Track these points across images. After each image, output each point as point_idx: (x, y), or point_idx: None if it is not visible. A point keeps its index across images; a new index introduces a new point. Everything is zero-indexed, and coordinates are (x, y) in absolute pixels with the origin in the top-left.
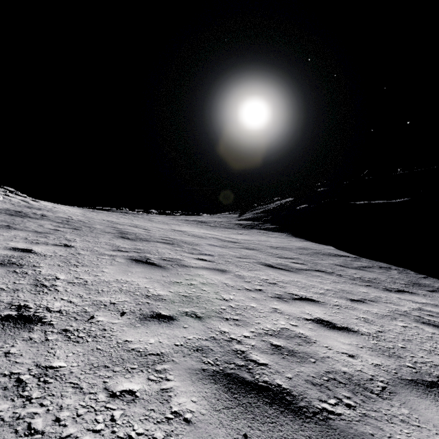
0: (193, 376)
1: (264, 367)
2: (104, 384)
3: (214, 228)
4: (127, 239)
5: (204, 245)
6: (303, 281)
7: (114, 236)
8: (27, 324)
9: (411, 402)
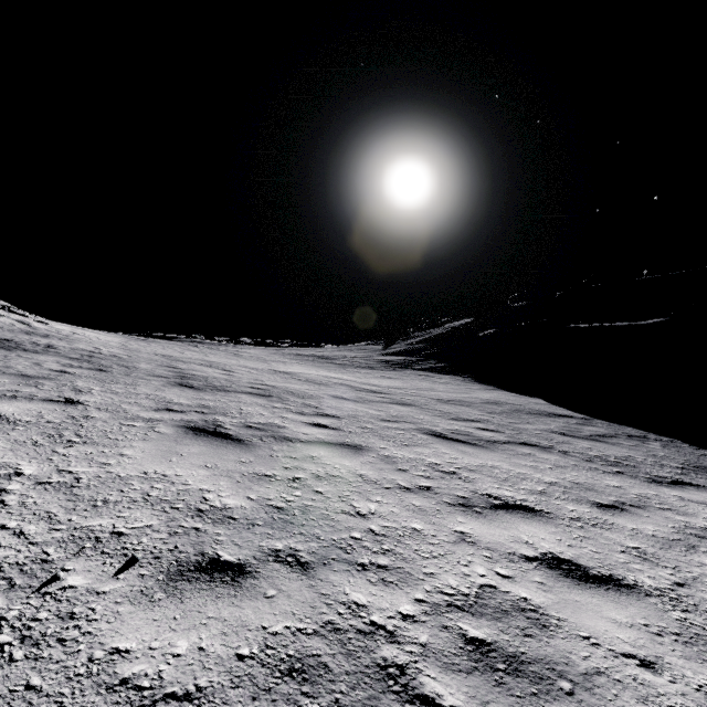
0: None
1: None
2: None
3: (343, 367)
4: (190, 388)
5: (325, 397)
6: (503, 466)
7: (168, 382)
8: None
9: None
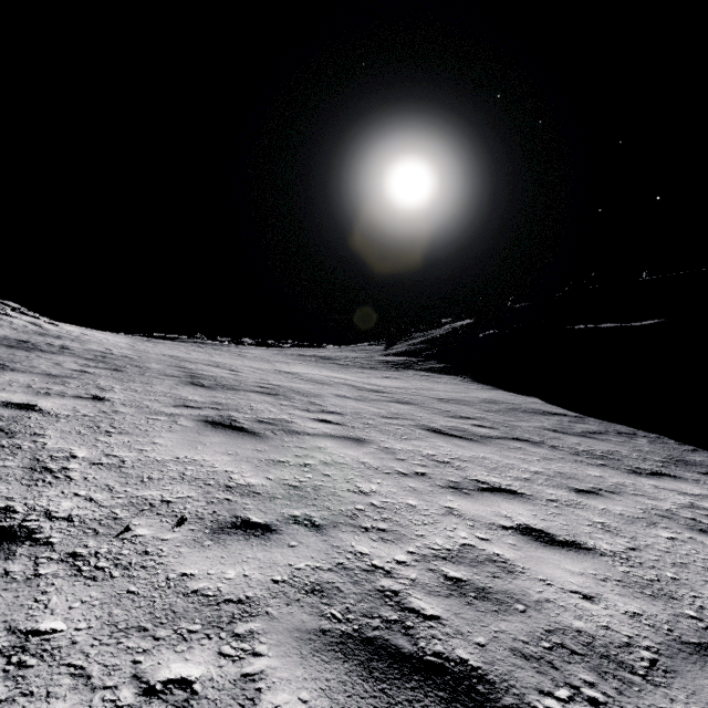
0: (304, 646)
1: (434, 623)
2: (134, 667)
3: (345, 367)
4: (201, 387)
5: (329, 396)
6: (494, 458)
7: (180, 381)
8: (4, 545)
9: (707, 692)
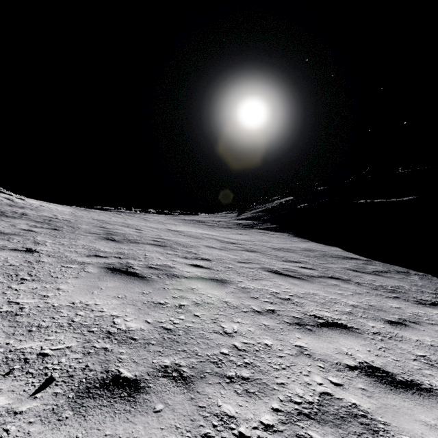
0: None
1: None
2: None
3: (212, 227)
4: (112, 241)
5: (201, 247)
6: (321, 294)
7: (98, 237)
8: None
9: None
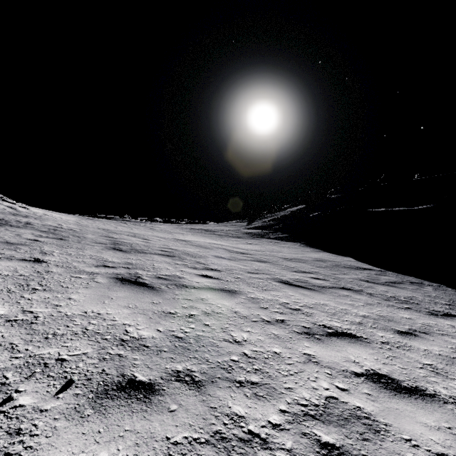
0: None
1: None
2: None
3: (221, 237)
4: (120, 251)
5: (210, 257)
6: (331, 304)
7: (105, 247)
8: None
9: None
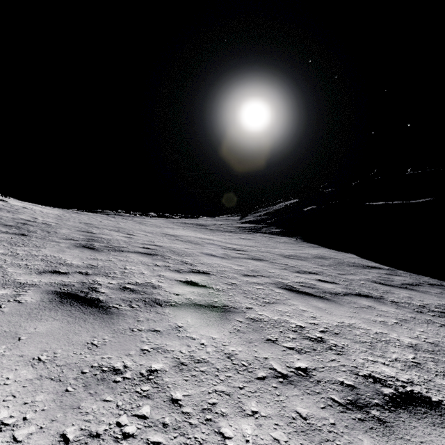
0: None
1: None
2: None
3: (213, 231)
4: (90, 249)
5: (199, 255)
6: (359, 325)
7: (74, 244)
8: None
9: None
